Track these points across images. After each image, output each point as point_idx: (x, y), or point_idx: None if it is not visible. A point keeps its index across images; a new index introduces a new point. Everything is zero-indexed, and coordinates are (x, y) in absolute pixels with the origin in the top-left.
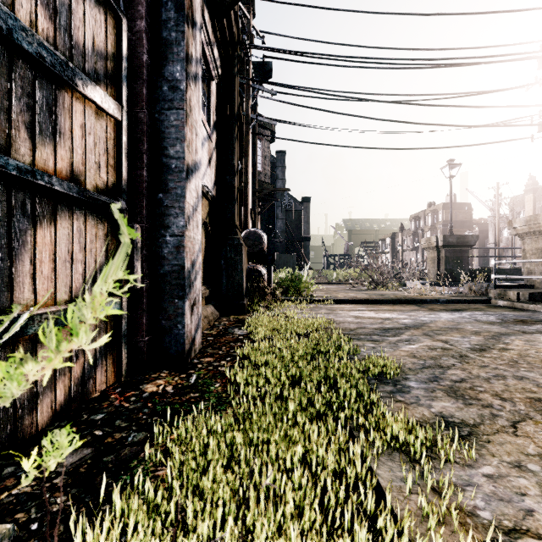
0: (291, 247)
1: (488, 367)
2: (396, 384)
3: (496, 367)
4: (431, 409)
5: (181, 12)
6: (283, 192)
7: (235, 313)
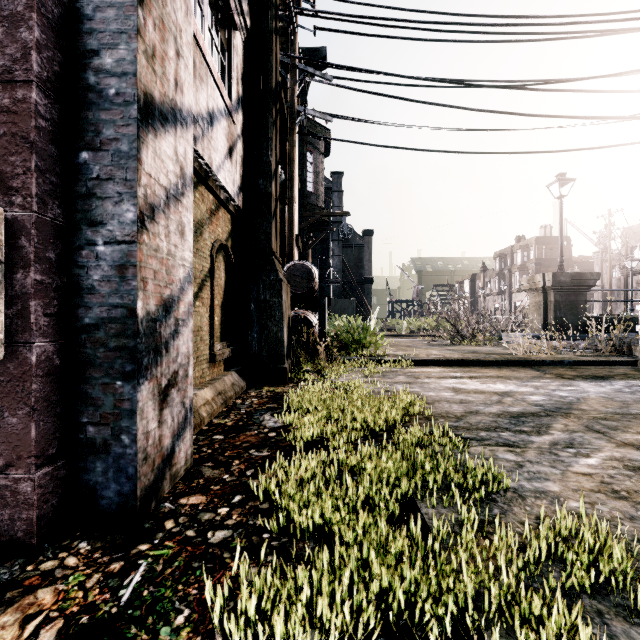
0: (350, 291)
1: None
2: None
3: None
4: None
5: None
6: (340, 223)
7: (270, 383)
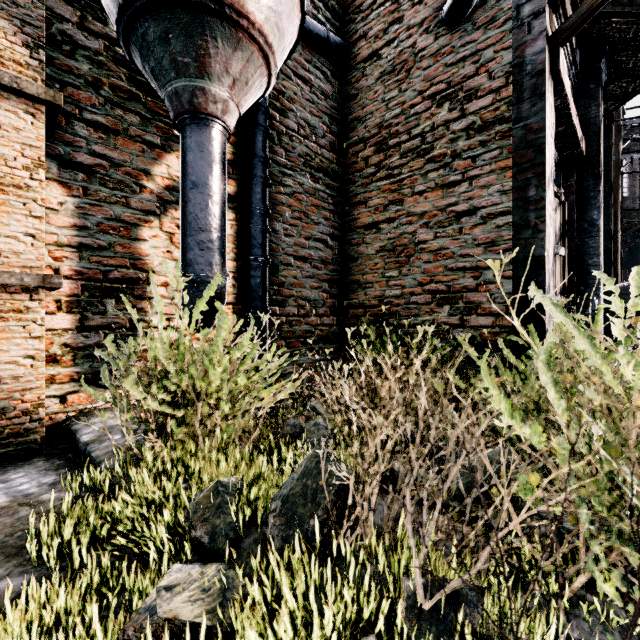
0: None
1: None
2: None
3: None
4: None
5: (597, 179)
6: None
7: None
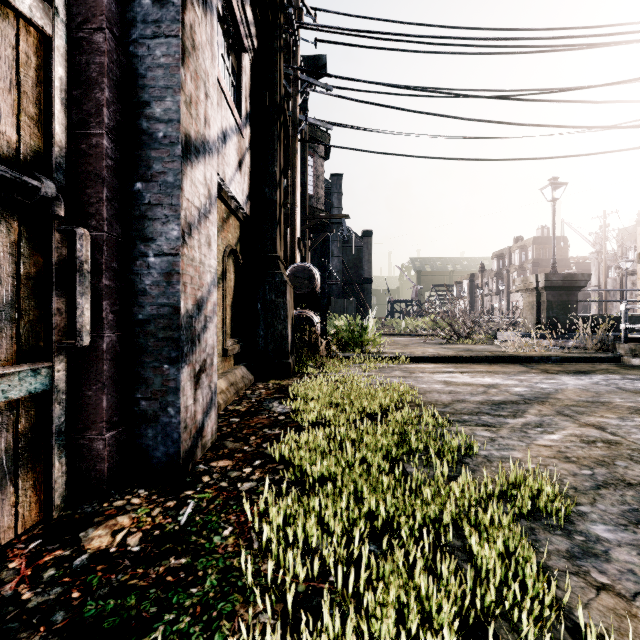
0: (349, 291)
1: None
2: (571, 532)
3: None
4: None
5: None
6: (339, 224)
7: (276, 377)
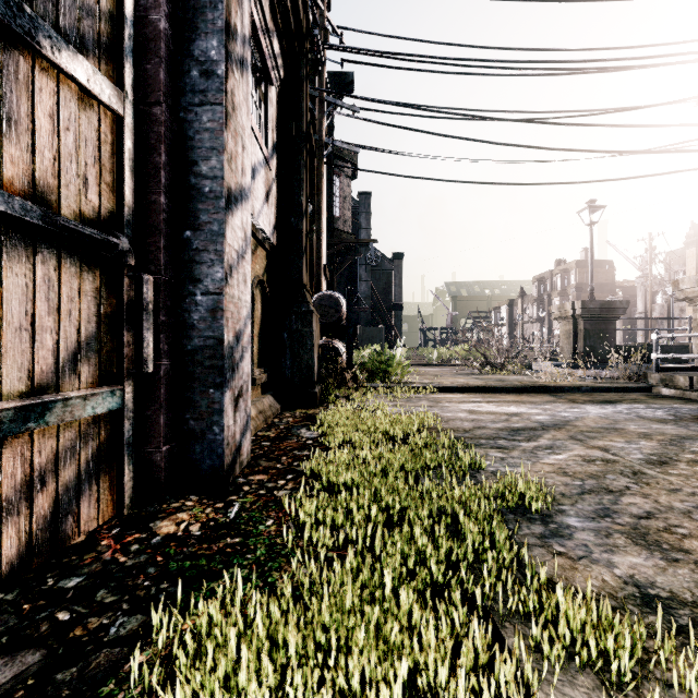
0: (378, 318)
1: (681, 493)
2: (548, 522)
3: (694, 491)
4: (614, 570)
5: None
6: (367, 246)
7: (302, 406)
